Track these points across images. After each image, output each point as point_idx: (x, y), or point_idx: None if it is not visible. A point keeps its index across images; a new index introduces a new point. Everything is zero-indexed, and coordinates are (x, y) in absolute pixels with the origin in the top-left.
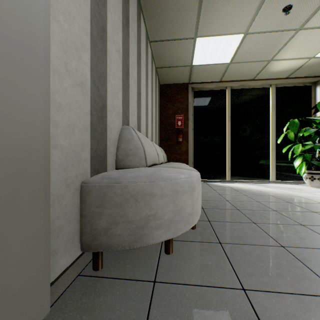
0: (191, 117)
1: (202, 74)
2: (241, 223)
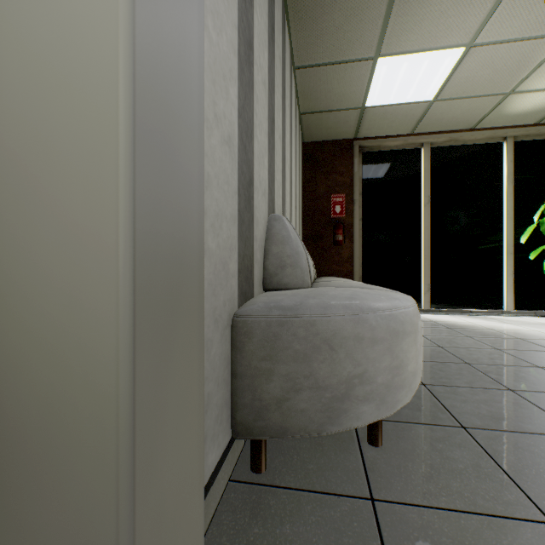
0: (359, 198)
1: (380, 123)
2: (485, 389)
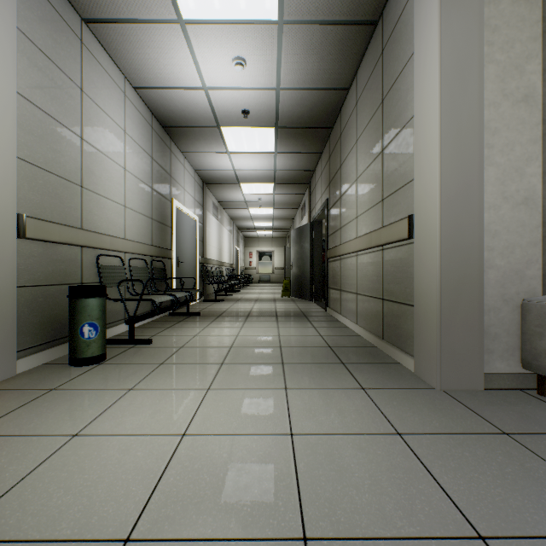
0: None
1: None
2: None
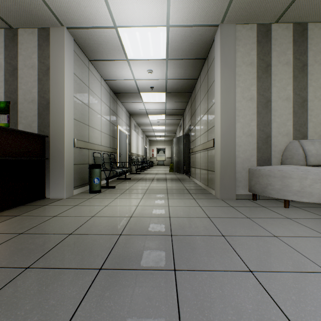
0: None
1: None
2: None
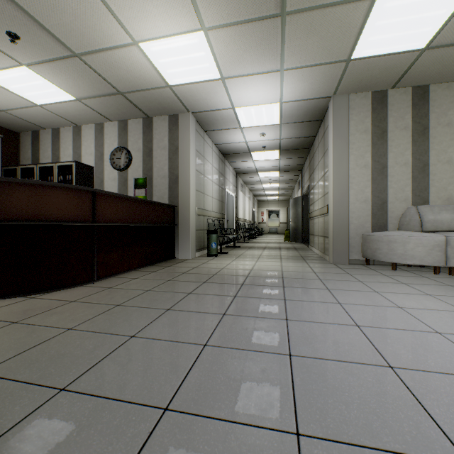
0: None
1: None
2: None
